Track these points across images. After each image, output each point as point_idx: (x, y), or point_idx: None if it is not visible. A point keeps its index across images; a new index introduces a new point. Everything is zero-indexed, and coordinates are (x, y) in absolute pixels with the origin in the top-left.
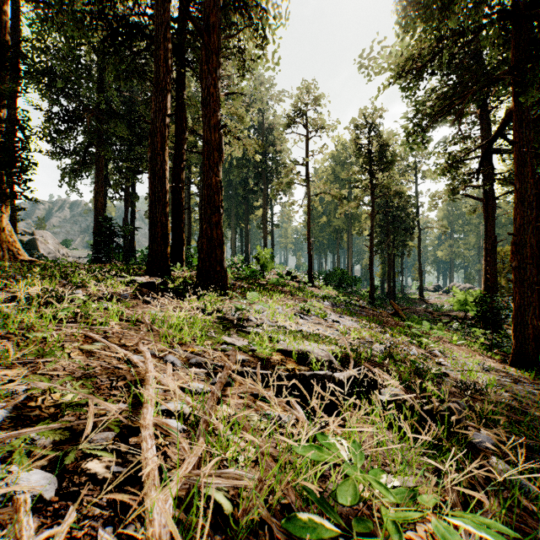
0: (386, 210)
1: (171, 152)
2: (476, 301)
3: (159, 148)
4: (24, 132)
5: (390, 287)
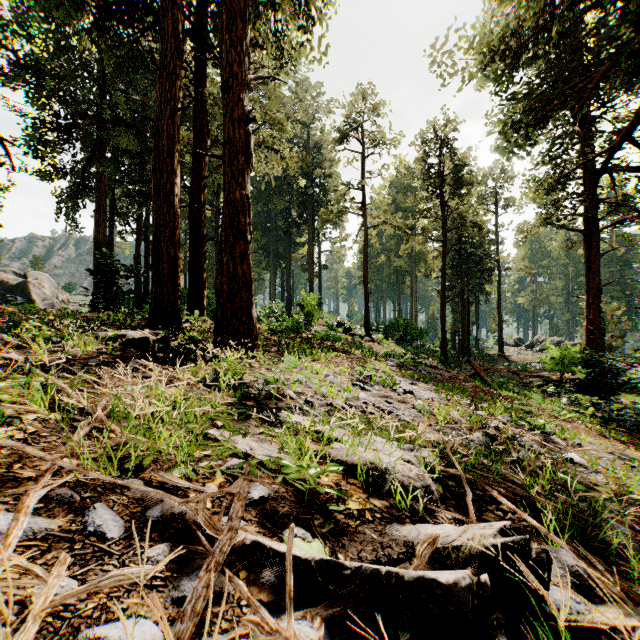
0: (460, 247)
1: (184, 161)
2: (585, 361)
3: (166, 153)
4: (5, 146)
5: (464, 341)
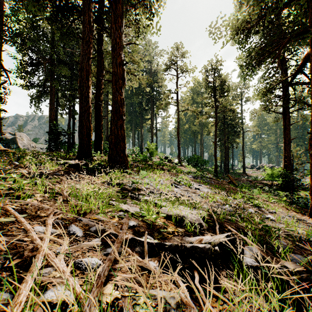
0: (224, 120)
1: (93, 82)
2: (281, 175)
3: (85, 78)
4: (6, 73)
5: (226, 166)
